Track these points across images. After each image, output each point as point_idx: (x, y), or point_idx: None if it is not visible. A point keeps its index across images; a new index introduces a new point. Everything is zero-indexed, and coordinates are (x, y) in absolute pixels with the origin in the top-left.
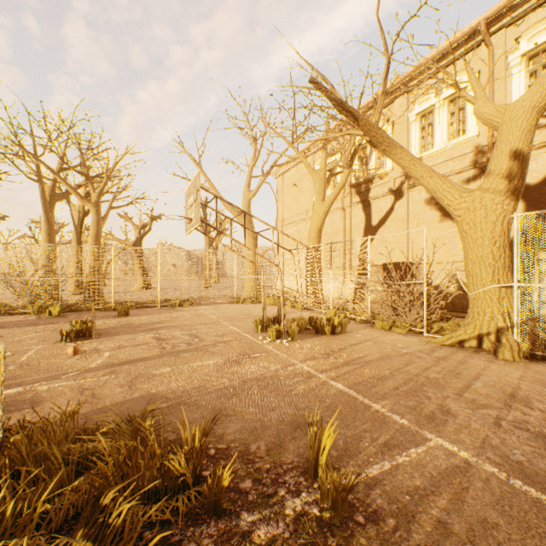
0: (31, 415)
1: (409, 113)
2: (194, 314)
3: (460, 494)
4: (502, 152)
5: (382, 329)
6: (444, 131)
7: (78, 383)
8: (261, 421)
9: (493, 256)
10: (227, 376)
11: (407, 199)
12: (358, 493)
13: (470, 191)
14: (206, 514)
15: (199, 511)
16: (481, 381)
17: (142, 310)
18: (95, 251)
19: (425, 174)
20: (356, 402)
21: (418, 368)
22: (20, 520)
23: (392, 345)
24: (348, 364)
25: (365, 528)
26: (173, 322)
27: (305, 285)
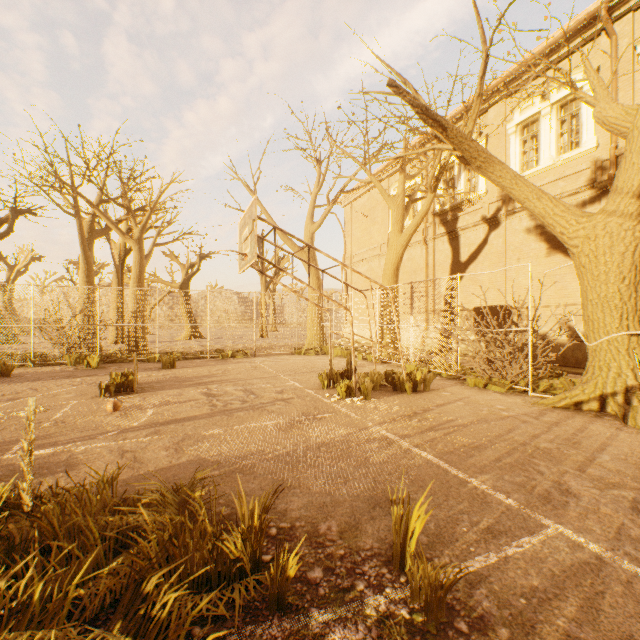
0: (66, 480)
1: (507, 124)
2: (248, 367)
3: (593, 600)
4: (633, 164)
5: (475, 387)
6: (552, 144)
7: (118, 444)
8: (331, 495)
9: (621, 296)
10: (289, 440)
11: (504, 228)
12: (458, 592)
13: (590, 215)
14: (268, 609)
15: (259, 605)
16: (608, 454)
17: (189, 361)
18: (137, 294)
19: (531, 195)
20: (448, 475)
21: (524, 435)
22: (49, 607)
23: (489, 407)
24: (435, 429)
25: (470, 639)
26: (225, 375)
27: (379, 333)
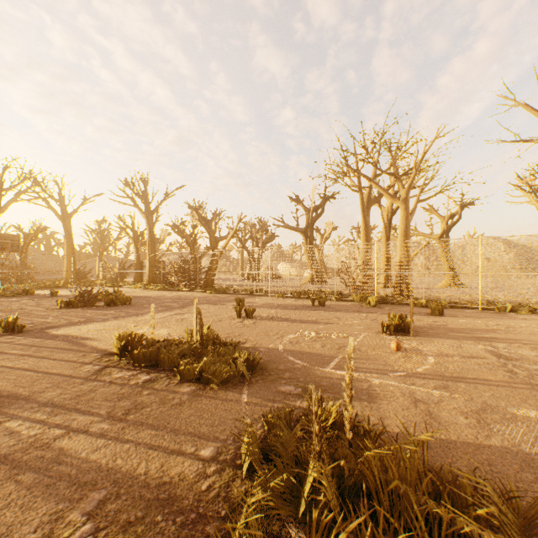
0: (369, 412)
1: None
2: None
3: None
4: None
5: None
6: None
7: (407, 388)
8: None
9: None
10: None
11: None
12: None
13: None
14: None
15: None
16: None
17: (456, 310)
18: (403, 246)
19: None
20: None
21: None
22: None
23: None
24: None
25: None
26: (510, 333)
27: None
